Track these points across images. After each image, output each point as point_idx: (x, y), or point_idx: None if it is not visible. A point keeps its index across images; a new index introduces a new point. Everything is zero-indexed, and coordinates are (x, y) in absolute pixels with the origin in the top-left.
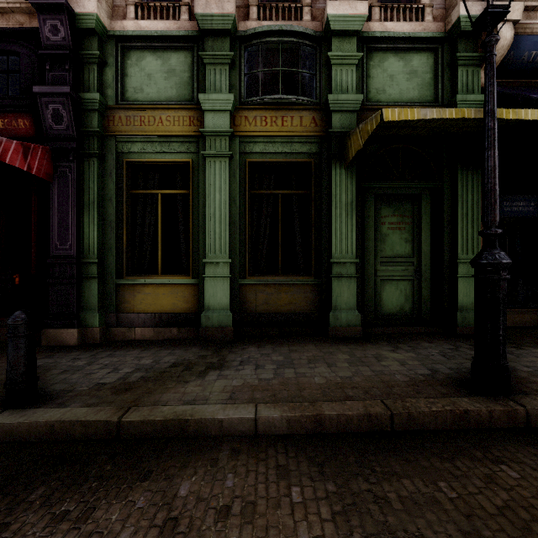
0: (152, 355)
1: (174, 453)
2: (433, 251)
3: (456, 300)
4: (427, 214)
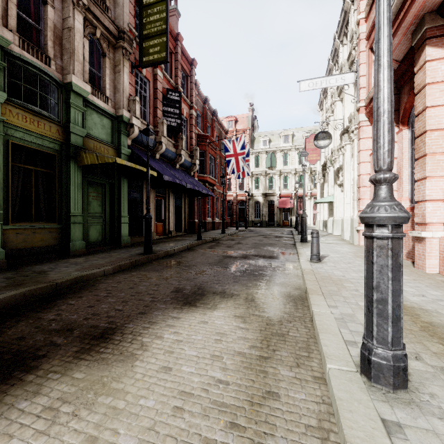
0: None
1: (89, 283)
2: (110, 211)
3: (121, 233)
4: (108, 194)
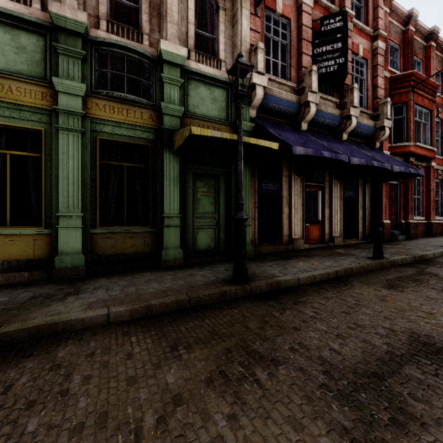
0: (6, 294)
1: (48, 342)
2: (226, 210)
3: None
4: (223, 188)
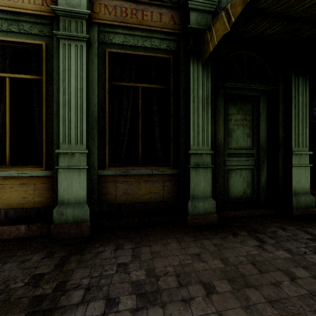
0: None
1: None
2: (268, 145)
3: (291, 186)
4: (264, 113)
